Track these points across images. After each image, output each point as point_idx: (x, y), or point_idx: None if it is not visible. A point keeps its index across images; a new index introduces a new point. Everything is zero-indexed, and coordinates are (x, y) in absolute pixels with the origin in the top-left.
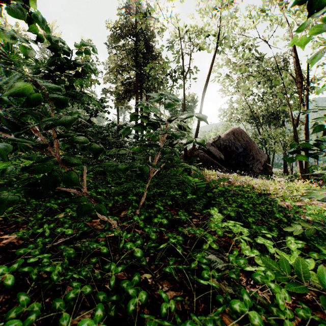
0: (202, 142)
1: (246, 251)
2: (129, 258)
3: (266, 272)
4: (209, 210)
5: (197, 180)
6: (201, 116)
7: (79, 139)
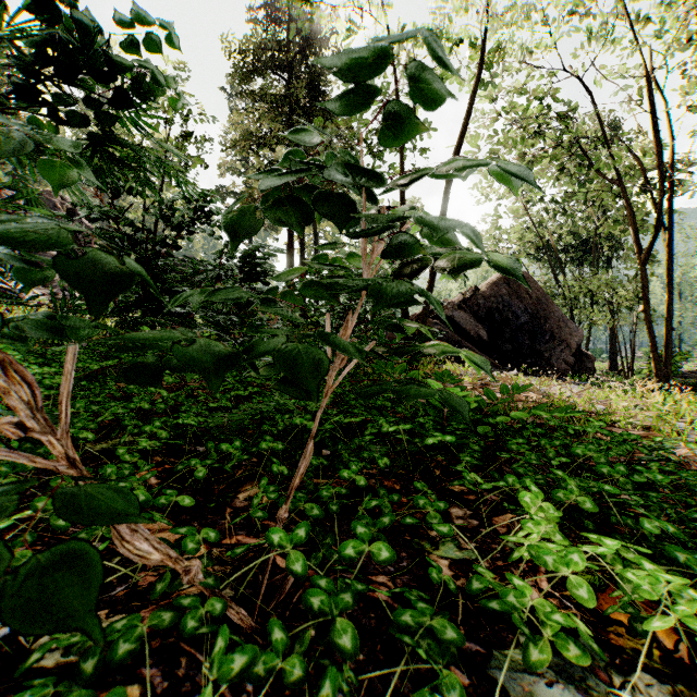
0: (513, 265)
1: None
2: None
3: None
4: (502, 482)
5: (457, 392)
6: (515, 170)
7: (22, 228)
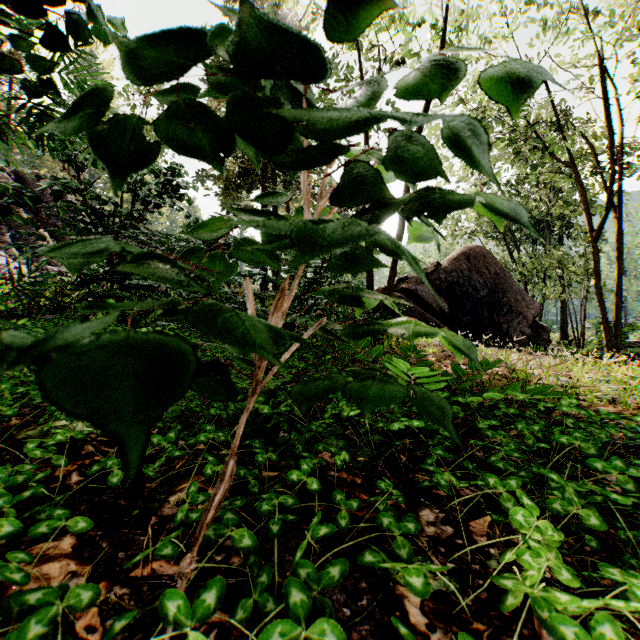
0: (515, 211)
1: None
2: None
3: None
4: (480, 482)
5: (425, 372)
6: (524, 67)
7: None
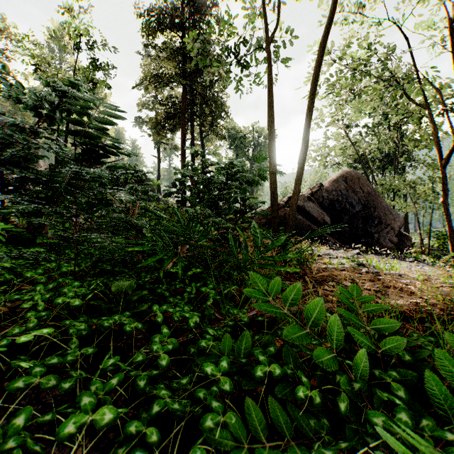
0: None
1: None
2: None
3: None
4: None
5: None
6: None
7: None
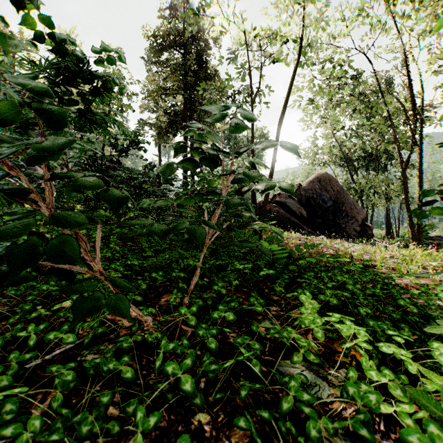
0: (290, 188)
1: (372, 373)
2: (170, 390)
3: (426, 426)
4: (296, 293)
5: (276, 247)
6: (290, 146)
7: (86, 181)
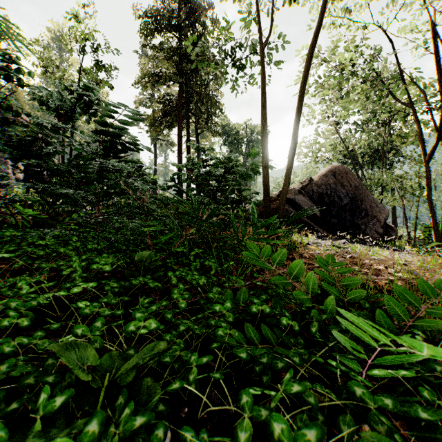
0: None
1: None
2: None
3: None
4: None
5: None
6: None
7: None
